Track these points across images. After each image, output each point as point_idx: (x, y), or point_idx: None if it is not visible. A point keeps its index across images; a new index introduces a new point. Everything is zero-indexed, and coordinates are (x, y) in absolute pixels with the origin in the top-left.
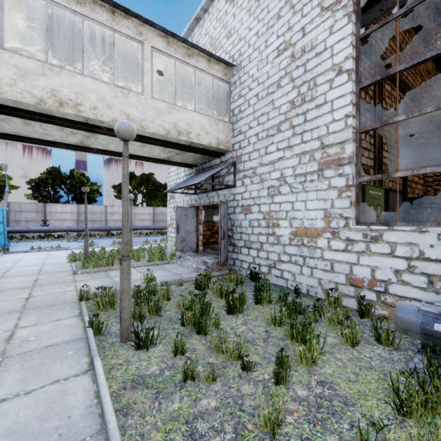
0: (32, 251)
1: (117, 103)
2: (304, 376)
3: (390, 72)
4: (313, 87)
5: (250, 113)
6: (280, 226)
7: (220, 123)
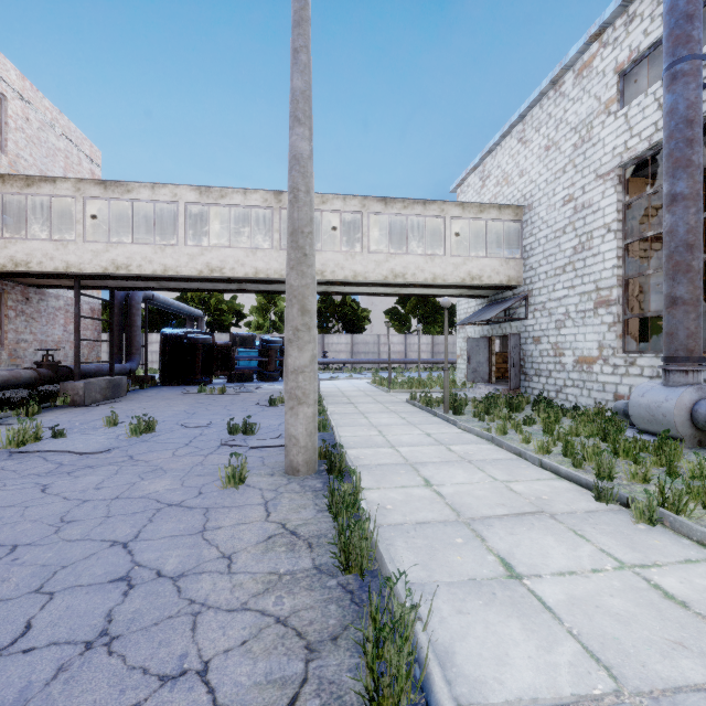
0: (333, 379)
1: (427, 267)
2: (542, 426)
3: (644, 235)
4: (590, 239)
5: (540, 252)
6: (565, 355)
7: (510, 262)
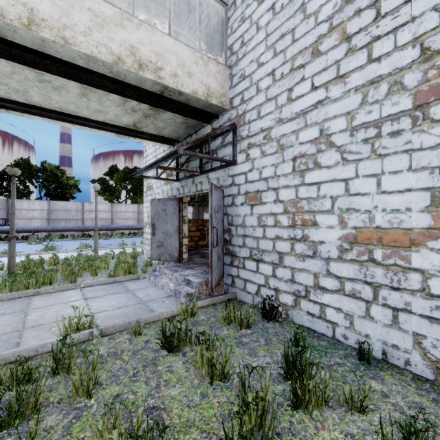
0: None
1: None
2: None
3: None
4: None
5: (260, 41)
6: (318, 225)
7: (211, 63)
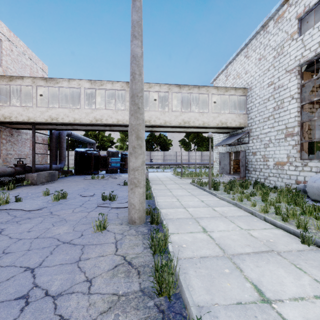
0: (155, 172)
1: (200, 118)
2: (259, 197)
3: (312, 100)
4: (282, 103)
5: (256, 110)
6: (269, 161)
7: (241, 115)
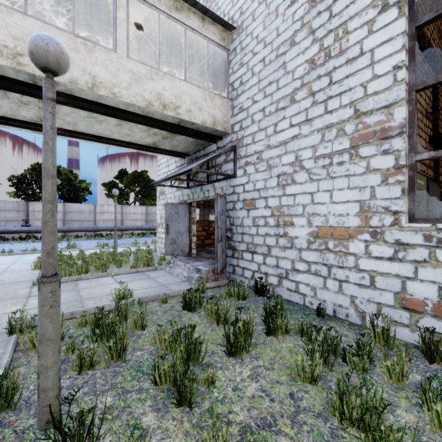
0: (0, 255)
1: (77, 58)
2: None
3: None
4: (343, 36)
5: (254, 84)
6: (294, 225)
7: (216, 98)
